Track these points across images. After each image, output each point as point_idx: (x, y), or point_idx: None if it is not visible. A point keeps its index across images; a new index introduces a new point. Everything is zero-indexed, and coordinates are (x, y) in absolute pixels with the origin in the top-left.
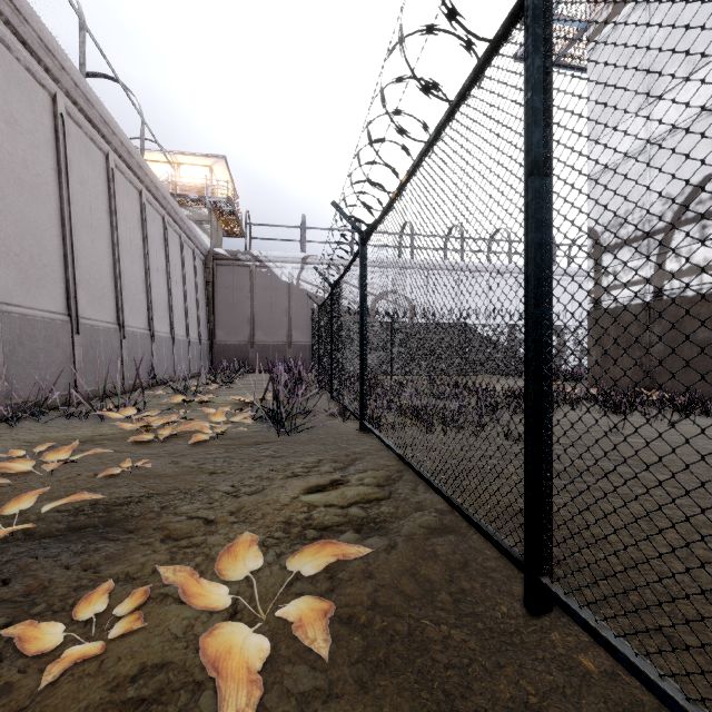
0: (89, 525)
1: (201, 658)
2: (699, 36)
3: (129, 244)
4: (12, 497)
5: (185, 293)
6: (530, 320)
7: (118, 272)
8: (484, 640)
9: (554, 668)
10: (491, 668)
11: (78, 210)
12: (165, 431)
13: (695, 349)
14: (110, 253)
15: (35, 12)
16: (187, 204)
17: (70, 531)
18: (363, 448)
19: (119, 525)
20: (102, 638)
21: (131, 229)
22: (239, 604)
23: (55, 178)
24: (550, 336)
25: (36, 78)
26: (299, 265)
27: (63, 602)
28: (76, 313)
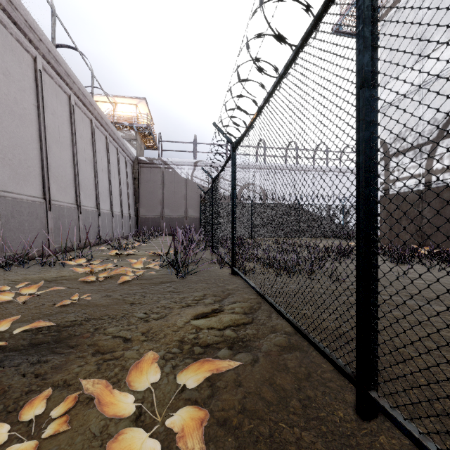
0: (44, 342)
1: None
2: None
3: (84, 153)
4: None
5: (120, 184)
6: (361, 197)
7: (76, 171)
8: (328, 442)
9: None
10: None
11: (50, 131)
12: (103, 274)
13: None
14: (71, 159)
15: (22, 3)
16: (121, 128)
17: (30, 346)
18: (233, 286)
19: (65, 342)
20: (39, 436)
21: (85, 144)
22: (143, 407)
23: (35, 110)
24: (376, 209)
25: (23, 46)
26: (192, 167)
27: (16, 404)
28: (49, 197)
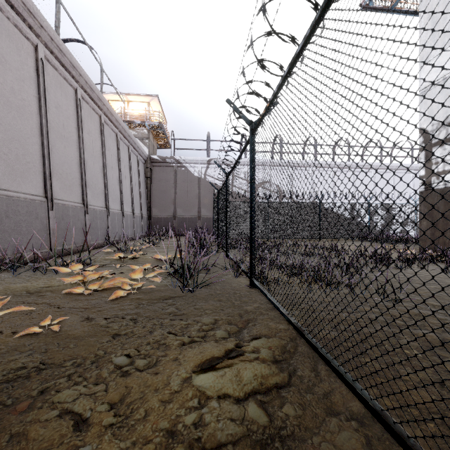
0: None
1: None
2: None
3: (92, 150)
4: None
5: (131, 184)
6: None
7: (83, 168)
8: None
9: None
10: None
11: (54, 126)
12: (93, 285)
13: None
14: (78, 155)
15: None
16: (134, 127)
17: None
18: (254, 307)
19: None
20: None
21: (93, 141)
22: None
23: (36, 102)
24: None
25: (22, 32)
26: (206, 165)
27: None
28: (51, 195)
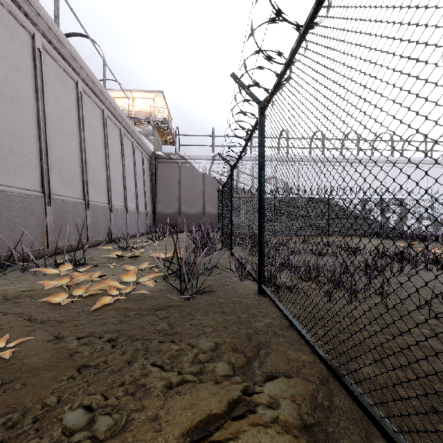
0: None
1: None
2: None
3: (94, 145)
4: None
5: (135, 180)
6: None
7: (84, 163)
8: None
9: None
10: None
11: (52, 119)
12: (77, 291)
13: None
14: (79, 150)
15: None
16: (139, 123)
17: None
18: (265, 323)
19: None
20: None
21: (96, 135)
22: None
23: (33, 94)
24: None
25: (17, 20)
26: (210, 161)
27: None
28: (49, 191)
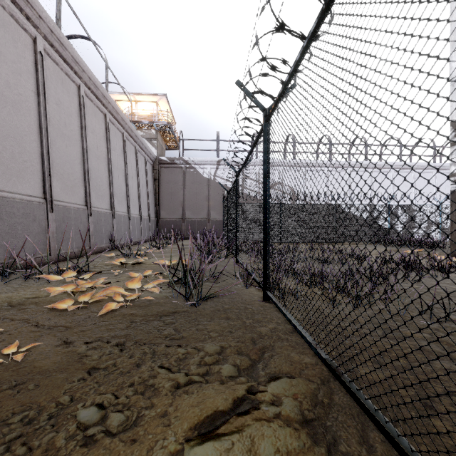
0: None
1: None
2: None
3: (96, 150)
4: None
5: (138, 185)
6: None
7: (87, 169)
8: None
9: None
10: None
11: (54, 123)
12: (83, 297)
13: None
14: (81, 155)
15: None
16: (142, 127)
17: None
18: (269, 328)
19: None
20: None
21: (98, 140)
22: None
23: (34, 98)
24: None
25: (19, 23)
26: (215, 166)
27: None
28: (51, 197)
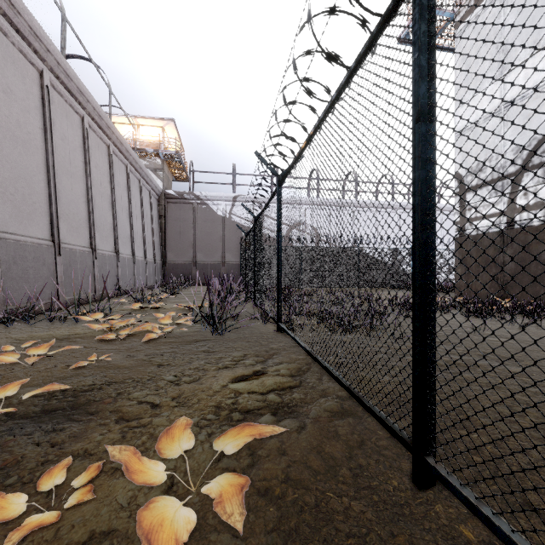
0: (59, 408)
1: (139, 529)
2: (543, 21)
3: (100, 186)
4: (1, 385)
5: (143, 224)
6: (416, 243)
7: (91, 207)
8: (379, 511)
9: (439, 537)
10: (385, 537)
11: (60, 160)
12: (124, 331)
13: (540, 267)
14: (85, 193)
15: (26, 7)
16: (145, 156)
17: (43, 413)
18: (279, 345)
19: (83, 408)
20: (61, 507)
21: (101, 175)
22: (176, 477)
23: (42, 135)
24: (433, 256)
25: (27, 58)
26: (231, 202)
27: (32, 475)
28: (58, 239)
